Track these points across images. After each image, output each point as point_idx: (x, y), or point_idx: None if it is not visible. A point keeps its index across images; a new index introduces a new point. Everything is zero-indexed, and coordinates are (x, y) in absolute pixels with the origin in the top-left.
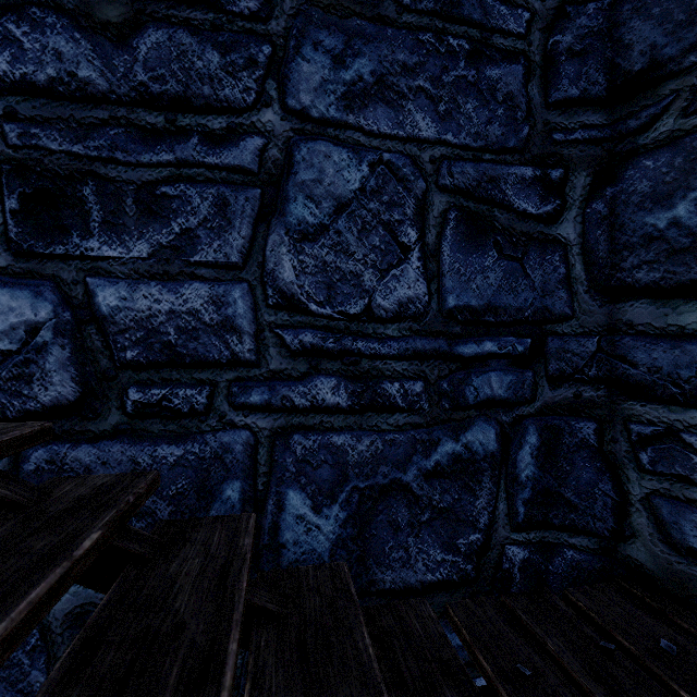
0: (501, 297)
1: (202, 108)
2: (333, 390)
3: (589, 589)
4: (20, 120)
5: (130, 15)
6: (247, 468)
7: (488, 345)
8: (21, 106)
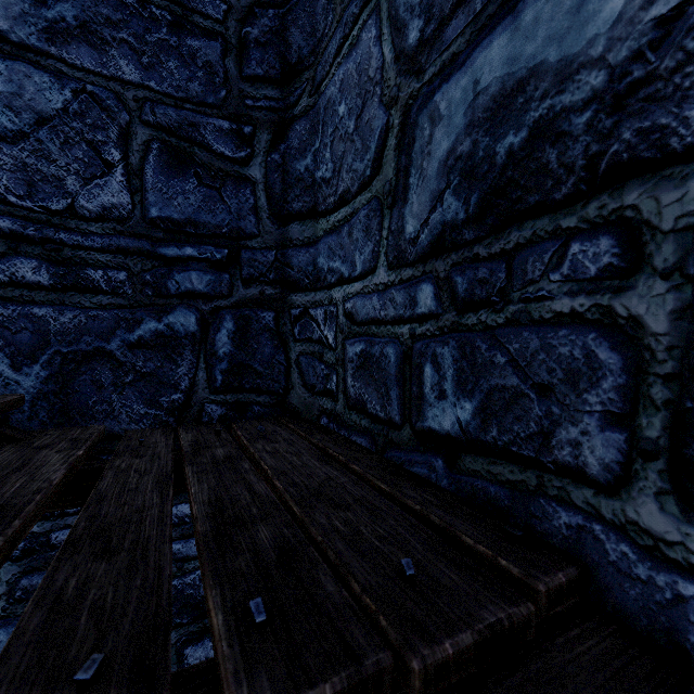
0: (201, 215)
1: None
2: (34, 270)
3: (251, 421)
4: None
5: None
6: None
7: (189, 250)
8: None
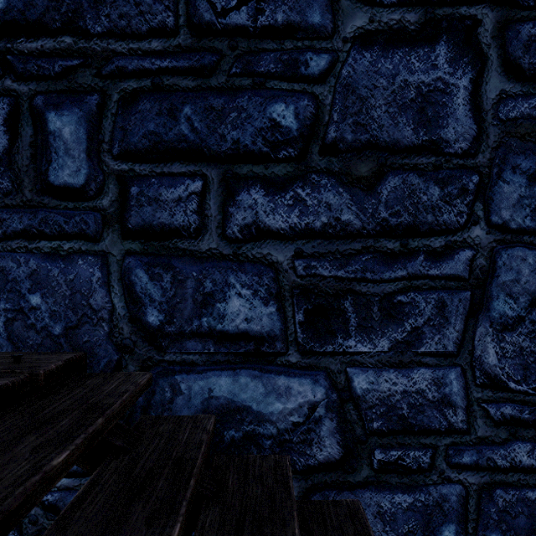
0: None
1: (426, 232)
2: (528, 453)
3: None
4: (304, 256)
5: (375, 169)
6: (460, 515)
7: None
8: (305, 246)
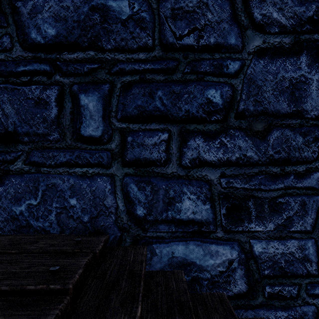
0: None
1: (294, 162)
2: None
3: None
4: (226, 176)
5: (266, 126)
6: None
7: None
8: (226, 170)
